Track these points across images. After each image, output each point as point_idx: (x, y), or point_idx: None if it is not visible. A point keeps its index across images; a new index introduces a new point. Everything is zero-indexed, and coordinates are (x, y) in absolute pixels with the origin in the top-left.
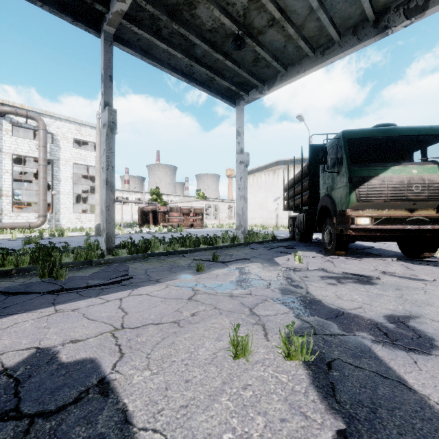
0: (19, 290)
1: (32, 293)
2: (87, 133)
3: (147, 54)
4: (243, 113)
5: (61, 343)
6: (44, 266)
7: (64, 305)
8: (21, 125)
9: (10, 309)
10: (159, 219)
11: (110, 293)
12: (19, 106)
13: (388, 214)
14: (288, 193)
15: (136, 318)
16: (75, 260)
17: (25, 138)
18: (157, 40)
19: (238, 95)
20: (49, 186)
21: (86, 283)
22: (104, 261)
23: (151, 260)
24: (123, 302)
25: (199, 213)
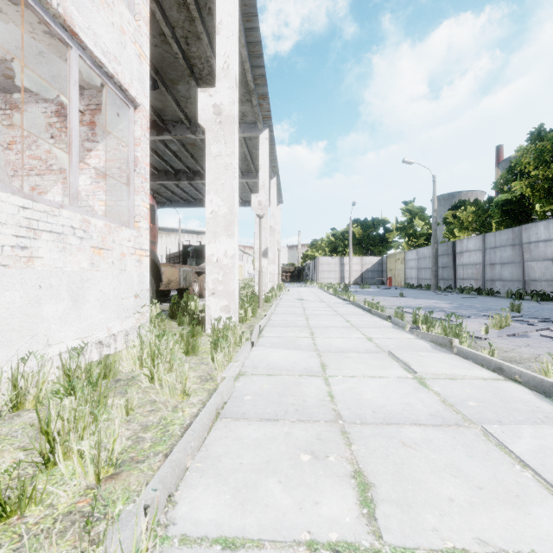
0: None
1: None
2: None
3: None
4: None
5: None
6: None
7: None
8: None
9: None
10: None
11: None
12: None
13: None
14: (170, 262)
15: None
16: None
17: None
18: None
19: None
20: None
21: None
22: None
23: None
24: None
25: None
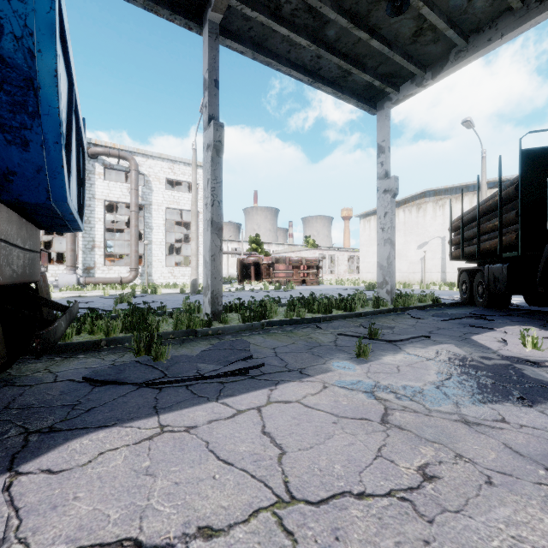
0: (108, 377)
1: (125, 384)
2: (180, 171)
3: (259, 49)
4: (388, 120)
5: (181, 533)
6: (140, 338)
7: (171, 415)
8: (113, 167)
9: (95, 414)
10: (262, 273)
11: (238, 394)
12: (111, 146)
13: None
14: (462, 234)
15: (306, 469)
16: (176, 329)
17: (117, 182)
18: (275, 23)
19: (381, 95)
20: (141, 236)
21: (196, 369)
22: (212, 332)
23: (274, 333)
24: (264, 417)
25: (313, 266)
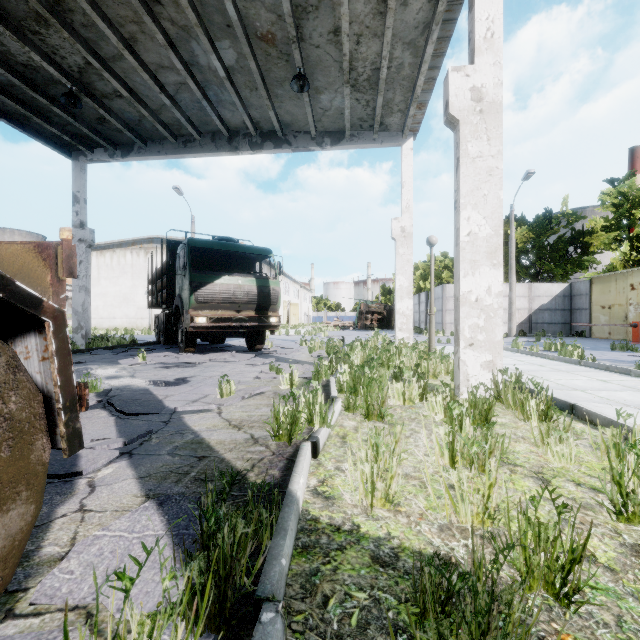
0: None
1: None
2: None
3: None
4: (84, 173)
5: None
6: None
7: None
8: None
9: None
10: None
11: None
12: None
13: (220, 314)
14: (152, 287)
15: None
16: None
17: None
18: None
19: (76, 147)
20: None
21: None
22: None
23: None
24: None
25: None
